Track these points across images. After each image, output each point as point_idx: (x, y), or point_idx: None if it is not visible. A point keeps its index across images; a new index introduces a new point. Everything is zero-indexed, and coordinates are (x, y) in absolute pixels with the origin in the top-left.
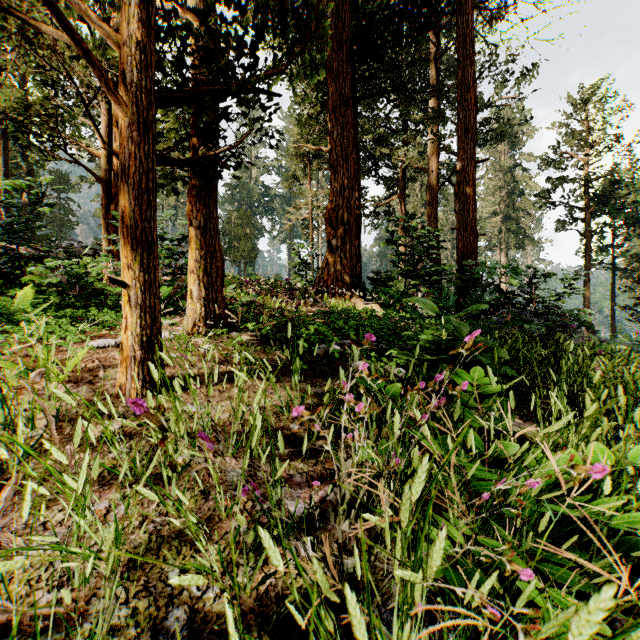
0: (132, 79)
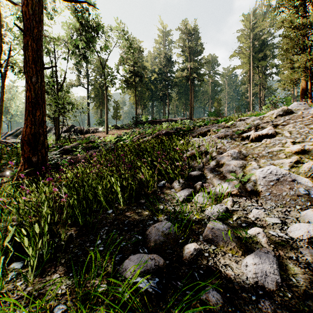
0: (309, 84)
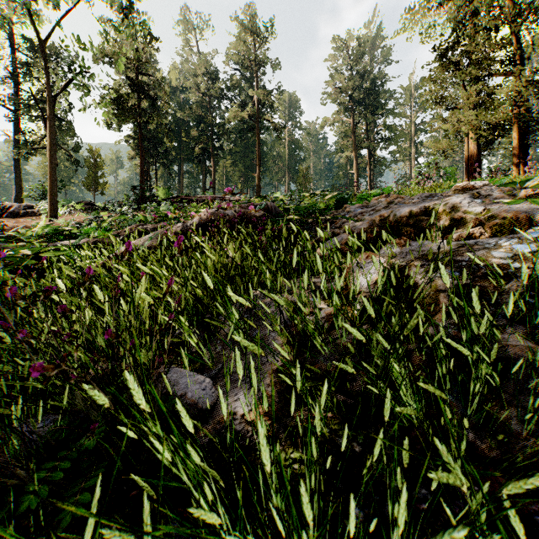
0: (515, 138)
